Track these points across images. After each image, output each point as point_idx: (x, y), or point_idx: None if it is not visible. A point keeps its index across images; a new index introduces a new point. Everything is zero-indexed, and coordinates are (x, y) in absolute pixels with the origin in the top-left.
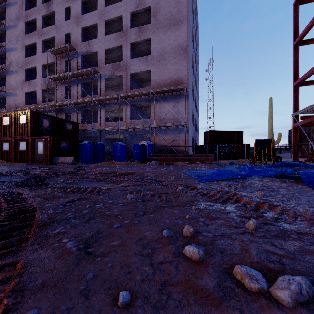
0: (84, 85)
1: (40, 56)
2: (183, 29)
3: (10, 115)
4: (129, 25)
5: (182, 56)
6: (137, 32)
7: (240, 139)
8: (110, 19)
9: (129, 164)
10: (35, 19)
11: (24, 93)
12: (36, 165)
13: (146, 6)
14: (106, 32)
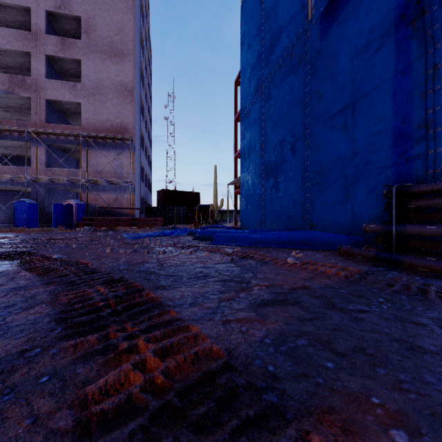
0: None
1: None
2: (128, 66)
3: None
4: (43, 27)
5: (127, 98)
6: (58, 43)
7: (197, 201)
8: (5, 3)
9: (49, 230)
10: None
11: None
12: None
13: (75, 14)
14: None
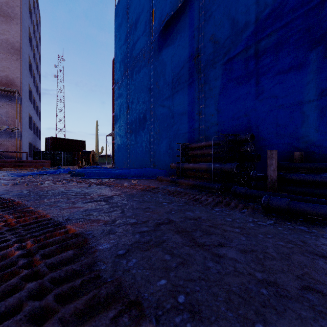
0: None
1: None
2: (14, 27)
3: None
4: None
5: (13, 55)
6: None
7: (83, 148)
8: None
9: None
10: None
11: None
12: None
13: None
14: None
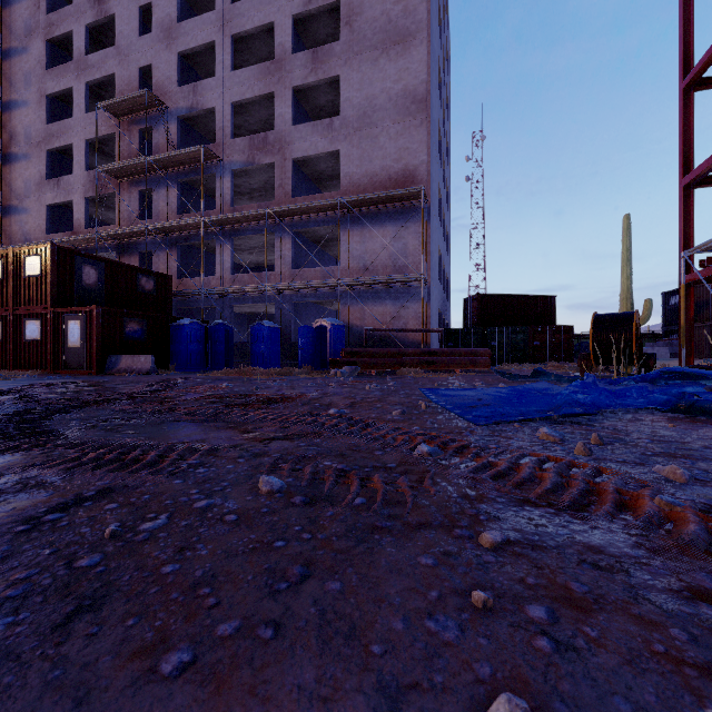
0: (185, 188)
1: (81, 120)
2: (416, 54)
3: (4, 256)
4: (289, 45)
5: (415, 117)
6: (307, 61)
7: (549, 315)
8: (245, 33)
9: (289, 373)
10: (70, 34)
11: (44, 207)
12: (63, 375)
13: (331, 0)
14: (236, 63)
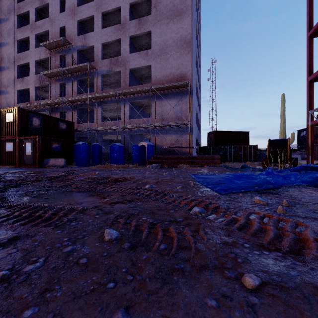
0: (80, 82)
1: (33, 51)
2: (186, 21)
3: None
4: (128, 17)
5: (186, 49)
6: (136, 24)
7: (246, 140)
8: (108, 11)
9: (127, 167)
10: (28, 12)
11: (16, 91)
12: (22, 168)
13: None
14: (104, 25)
